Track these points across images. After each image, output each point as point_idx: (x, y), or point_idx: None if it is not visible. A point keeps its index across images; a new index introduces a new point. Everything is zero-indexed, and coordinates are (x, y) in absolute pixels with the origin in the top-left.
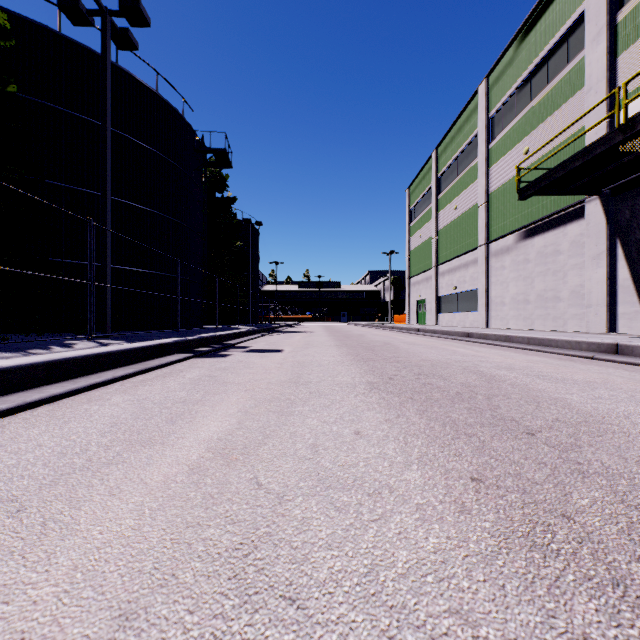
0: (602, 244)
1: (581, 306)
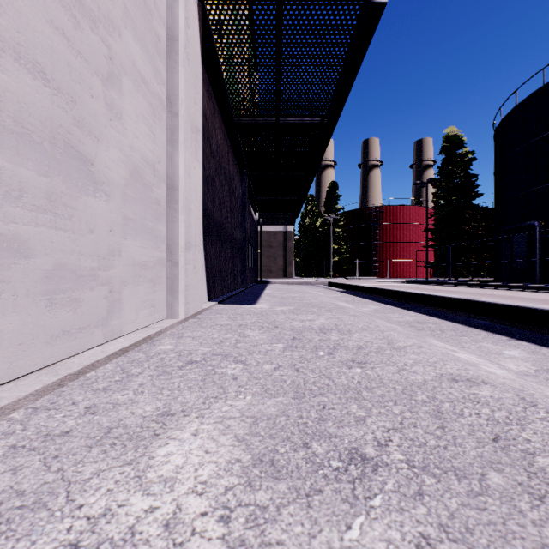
0: (200, 113)
1: (156, 238)
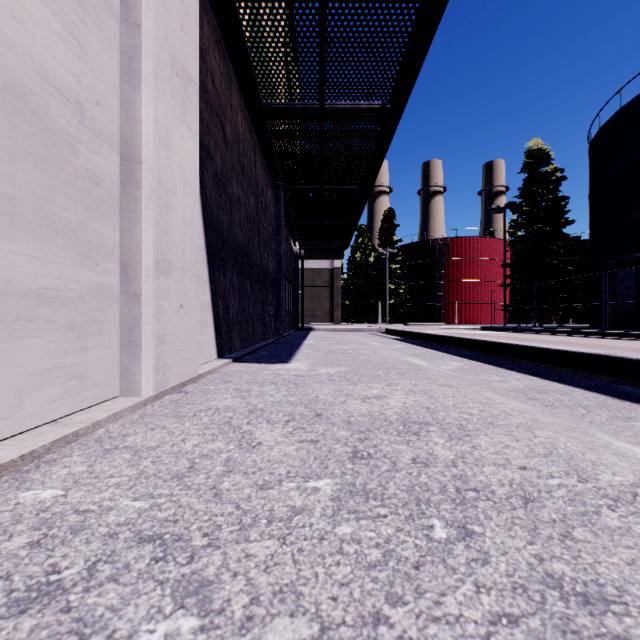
0: (194, 52)
1: (86, 245)
